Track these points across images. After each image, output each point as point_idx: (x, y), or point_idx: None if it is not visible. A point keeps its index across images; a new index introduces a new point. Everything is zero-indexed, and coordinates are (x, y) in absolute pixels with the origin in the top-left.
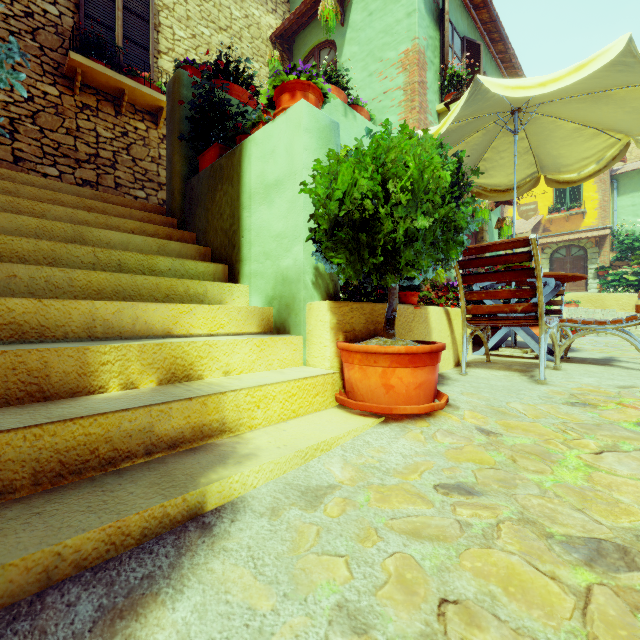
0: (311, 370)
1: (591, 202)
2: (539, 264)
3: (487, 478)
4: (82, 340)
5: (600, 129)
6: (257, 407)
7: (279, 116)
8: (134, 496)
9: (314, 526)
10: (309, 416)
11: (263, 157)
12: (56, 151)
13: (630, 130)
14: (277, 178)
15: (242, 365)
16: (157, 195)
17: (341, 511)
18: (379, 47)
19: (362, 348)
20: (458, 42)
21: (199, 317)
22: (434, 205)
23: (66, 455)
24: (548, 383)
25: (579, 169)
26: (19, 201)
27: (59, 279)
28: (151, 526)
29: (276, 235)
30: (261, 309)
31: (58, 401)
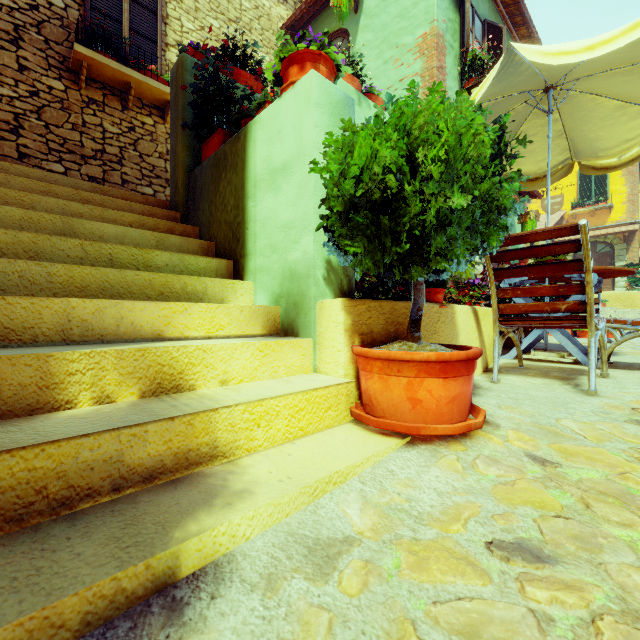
0: (322, 378)
1: (618, 196)
2: (589, 255)
3: (557, 533)
4: (55, 344)
5: None
6: (257, 425)
7: (286, 91)
8: (80, 560)
9: (324, 612)
10: (320, 434)
11: (269, 139)
12: (62, 147)
13: None
14: (284, 161)
15: (242, 373)
16: (165, 192)
17: (362, 585)
18: (395, 32)
19: (383, 354)
20: (479, 26)
21: (195, 317)
22: (474, 178)
23: (1, 498)
24: (599, 394)
25: (620, 153)
26: (6, 191)
27: (35, 274)
28: (97, 609)
29: (283, 225)
30: (266, 308)
31: (10, 421)
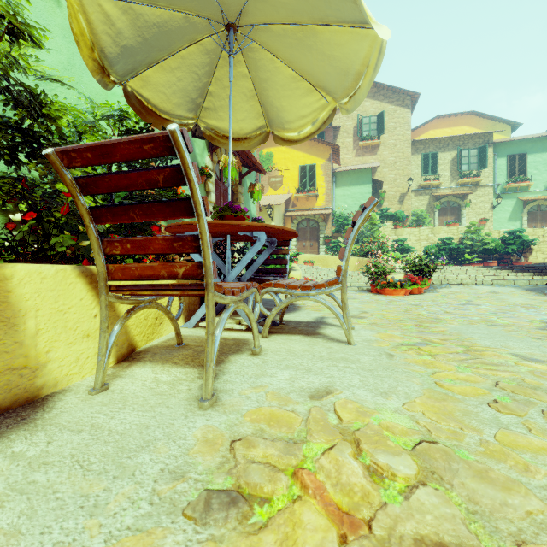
0: None
1: (321, 189)
2: (196, 190)
3: None
4: None
5: (313, 85)
6: None
7: None
8: None
9: None
10: None
11: None
12: None
13: (336, 90)
14: None
15: None
16: None
17: None
18: None
19: None
20: None
21: None
22: None
23: None
24: (220, 399)
25: (299, 128)
26: None
27: None
28: None
29: None
30: None
31: None
